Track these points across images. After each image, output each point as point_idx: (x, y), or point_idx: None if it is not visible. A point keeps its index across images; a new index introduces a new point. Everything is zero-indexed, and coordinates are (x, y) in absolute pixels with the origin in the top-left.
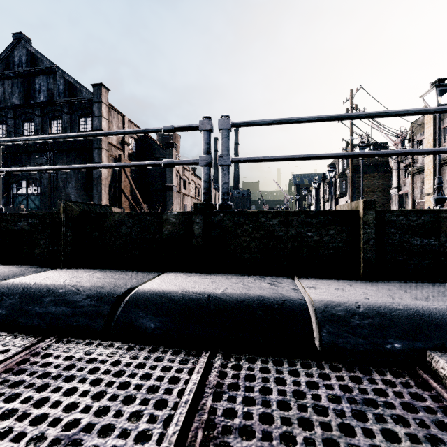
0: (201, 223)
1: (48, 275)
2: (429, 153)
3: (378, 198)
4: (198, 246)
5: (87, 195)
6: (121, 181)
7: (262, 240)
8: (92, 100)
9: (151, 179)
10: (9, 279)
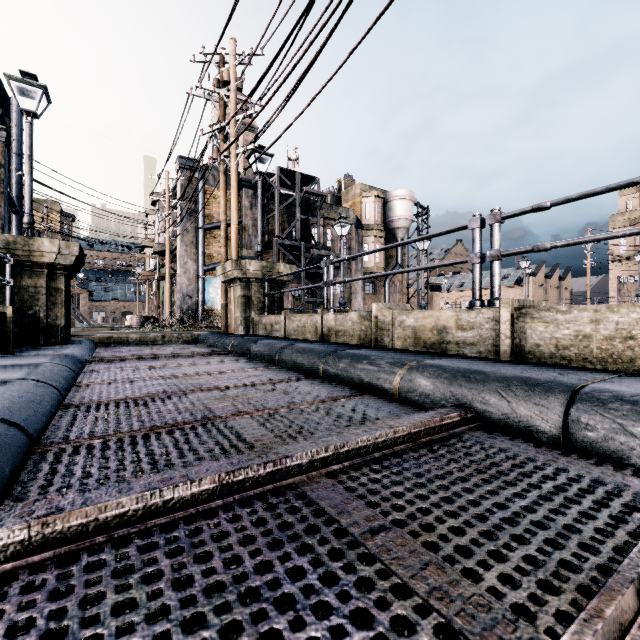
0: None
1: None
2: None
3: None
4: None
5: None
6: None
7: None
8: None
9: None
10: None
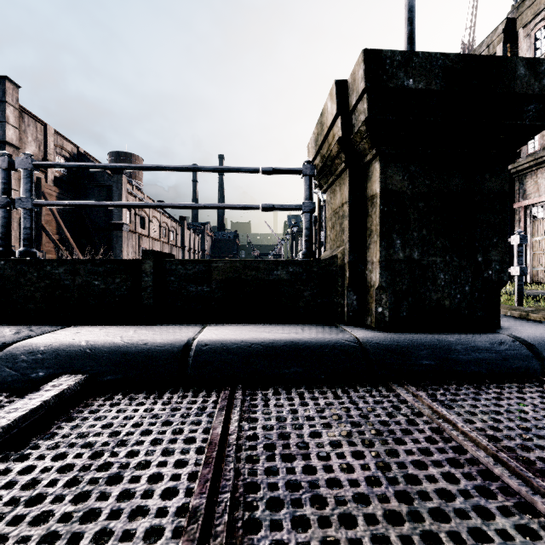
0: None
1: None
2: (224, 208)
3: None
4: None
5: None
6: (40, 215)
7: (48, 289)
8: None
9: (92, 214)
10: None
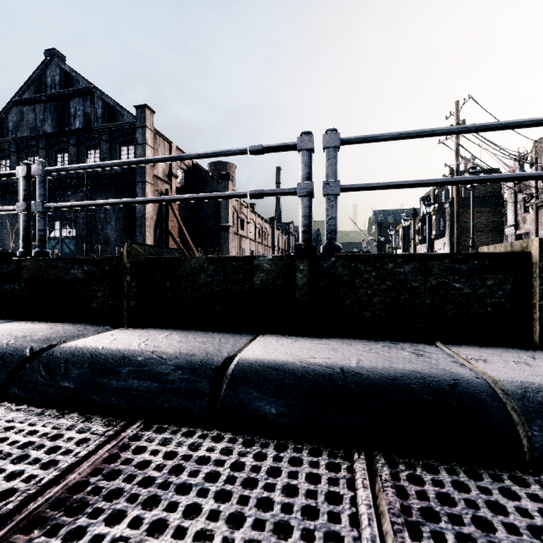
0: (306, 270)
1: (114, 336)
2: None
3: (487, 239)
4: (302, 301)
5: (129, 237)
6: (168, 221)
7: (390, 293)
8: (135, 124)
9: (203, 218)
10: (68, 341)
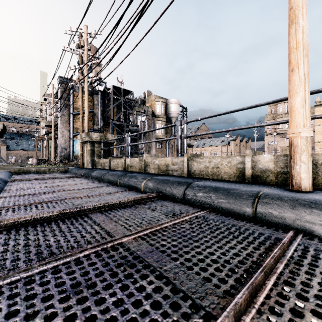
0: None
1: None
2: None
3: None
4: None
5: None
6: None
7: None
8: None
9: None
10: None
